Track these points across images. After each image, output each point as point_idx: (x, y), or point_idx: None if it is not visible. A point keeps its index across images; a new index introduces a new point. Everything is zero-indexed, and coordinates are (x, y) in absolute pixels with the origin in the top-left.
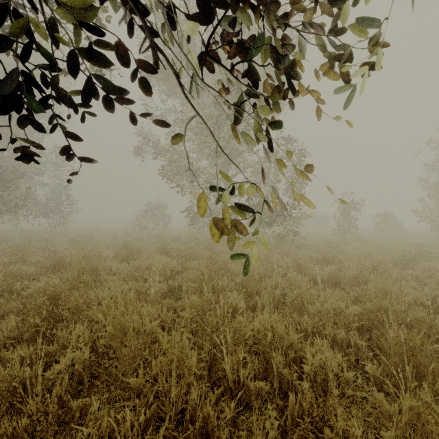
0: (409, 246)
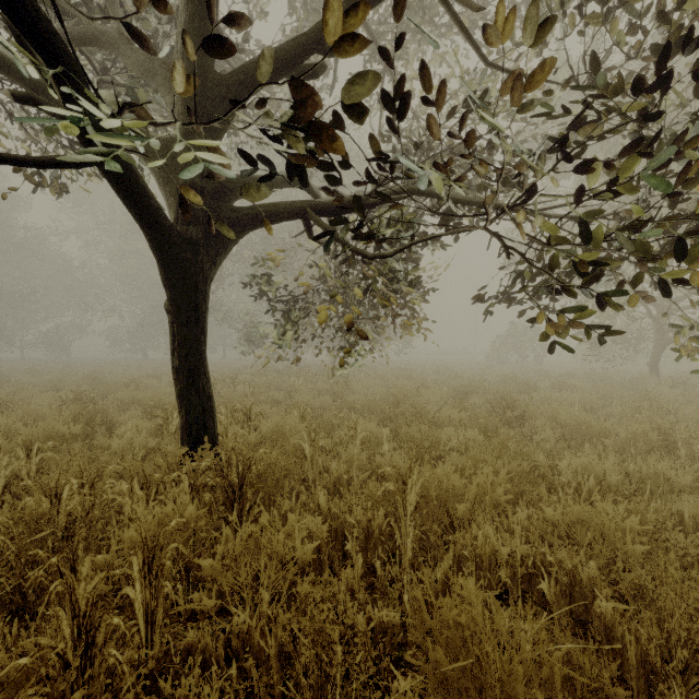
0: None
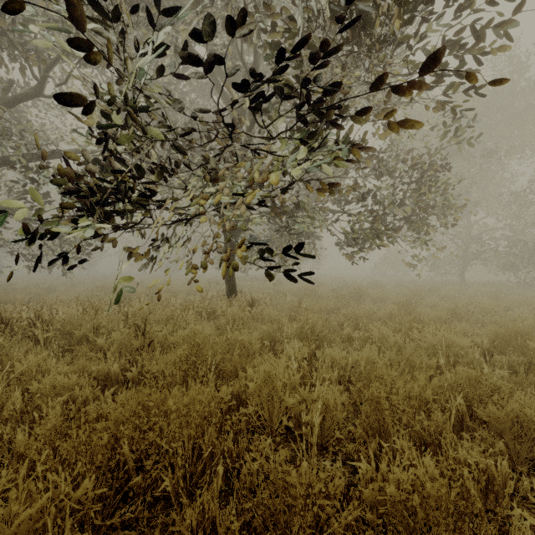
0: None
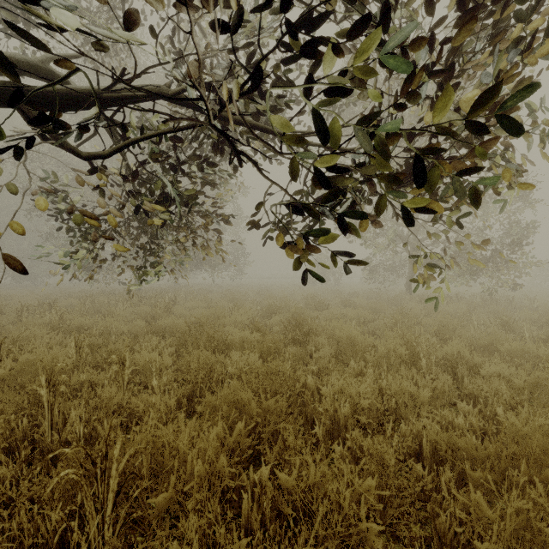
0: None
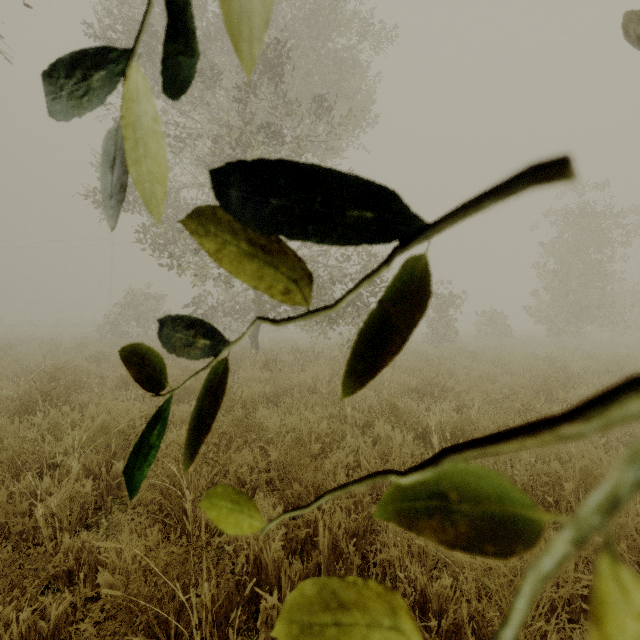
0: (541, 361)
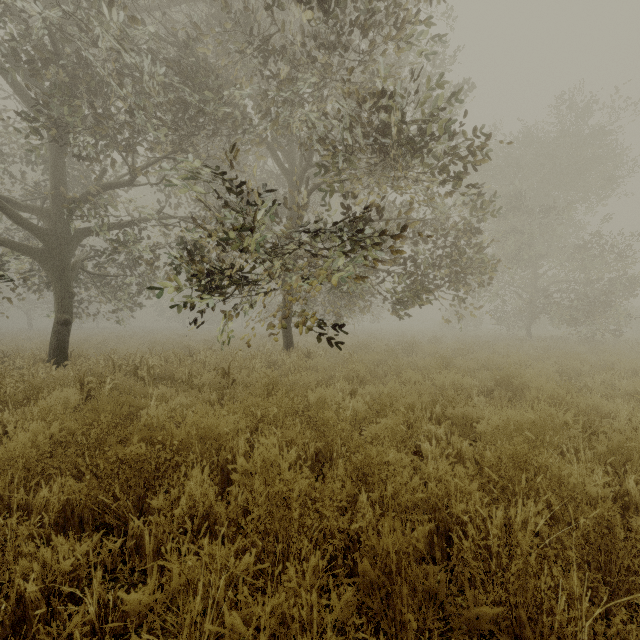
0: None
